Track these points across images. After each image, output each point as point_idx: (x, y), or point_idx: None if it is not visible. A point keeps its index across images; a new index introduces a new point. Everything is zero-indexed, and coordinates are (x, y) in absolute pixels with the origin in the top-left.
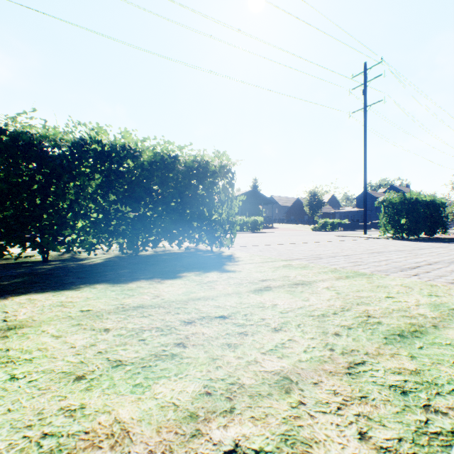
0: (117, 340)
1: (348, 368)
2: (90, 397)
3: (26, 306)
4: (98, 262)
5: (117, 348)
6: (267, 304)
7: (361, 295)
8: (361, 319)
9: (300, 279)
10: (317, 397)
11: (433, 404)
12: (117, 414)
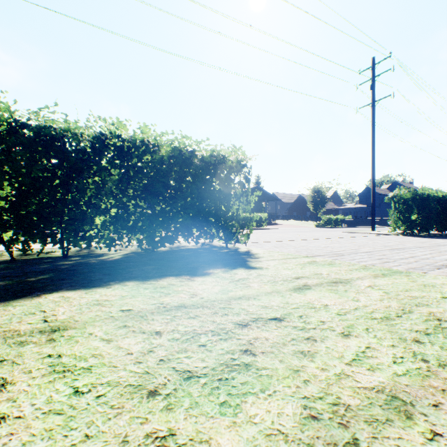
0: (174, 345)
1: None
2: (175, 420)
3: (62, 304)
4: (118, 258)
5: (179, 355)
6: (316, 305)
7: (413, 295)
8: (433, 323)
9: (335, 277)
10: None
11: None
12: (218, 445)
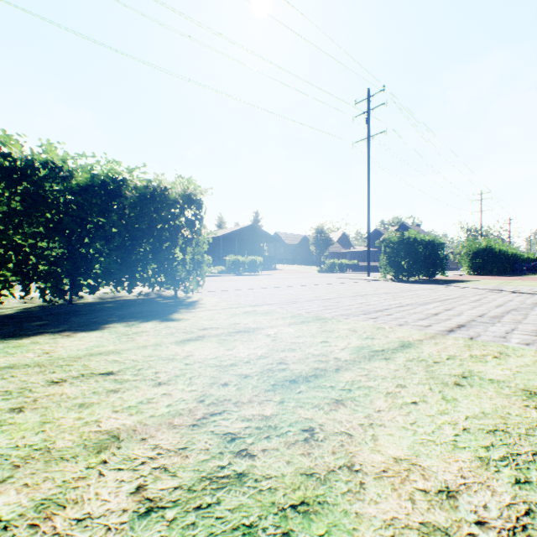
0: None
1: (199, 419)
2: None
3: None
4: (6, 314)
5: None
6: (179, 356)
7: (296, 341)
8: (269, 366)
9: (248, 327)
10: (130, 454)
11: (251, 448)
12: None
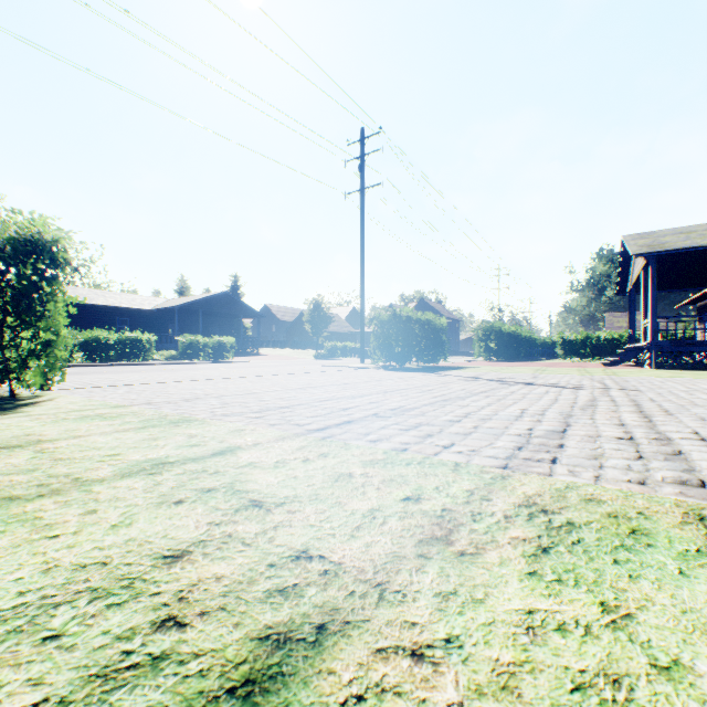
0: None
1: None
2: None
3: None
4: None
5: None
6: None
7: (69, 457)
8: None
9: (35, 439)
10: None
11: None
12: None
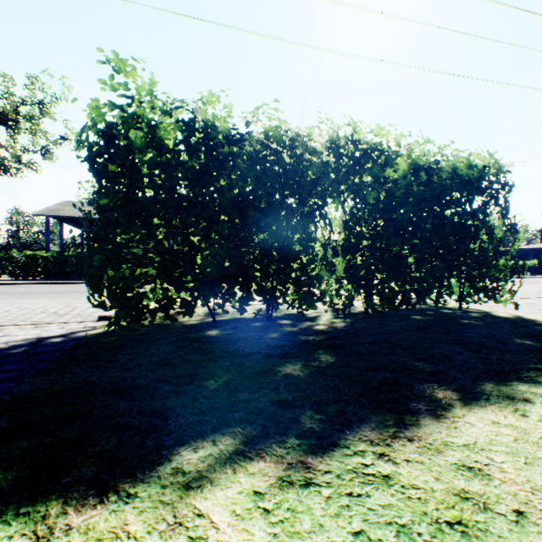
0: None
1: None
2: None
3: None
4: (347, 325)
5: None
6: None
7: None
8: None
9: None
10: None
11: None
12: None
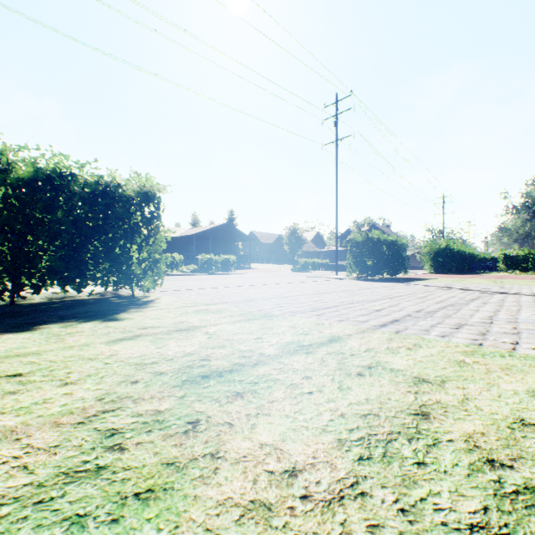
0: None
1: (88, 417)
2: None
3: None
4: None
5: None
6: (103, 355)
7: (232, 338)
8: (190, 363)
9: (191, 325)
10: None
11: (126, 442)
12: None
